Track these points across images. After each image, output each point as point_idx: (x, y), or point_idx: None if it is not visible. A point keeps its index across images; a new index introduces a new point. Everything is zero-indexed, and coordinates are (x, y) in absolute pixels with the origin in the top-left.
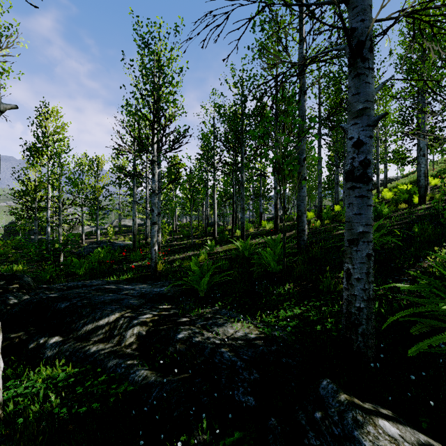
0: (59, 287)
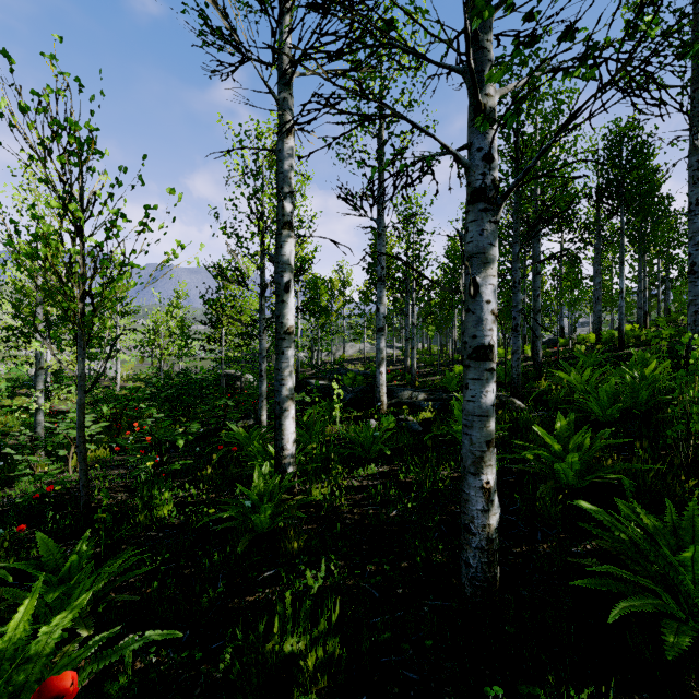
0: None
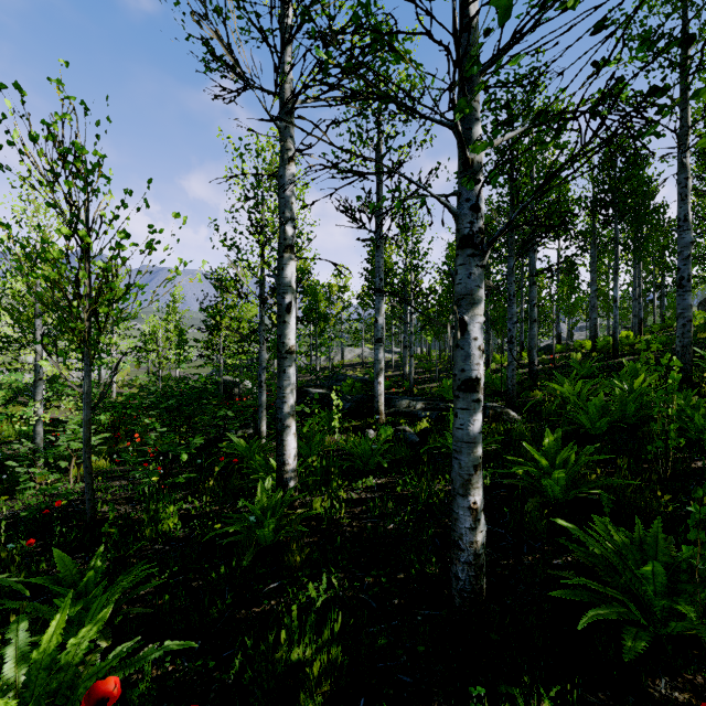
0: None
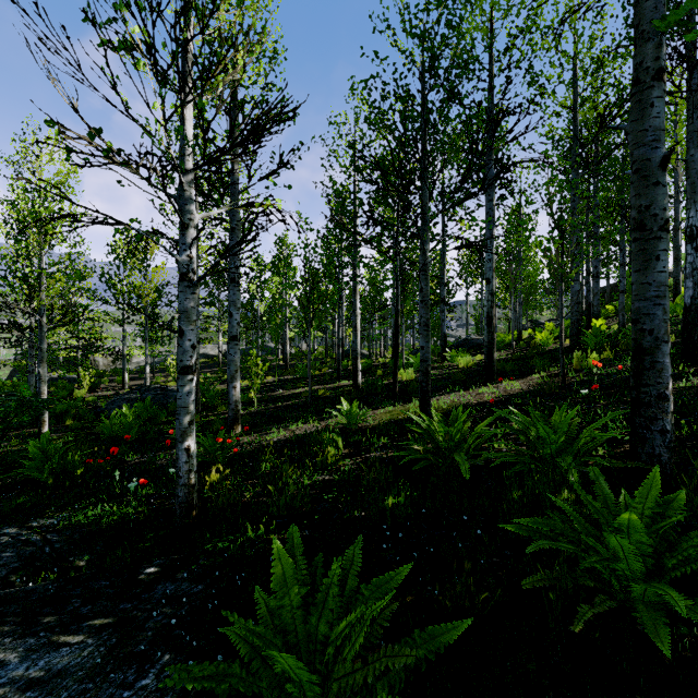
0: None
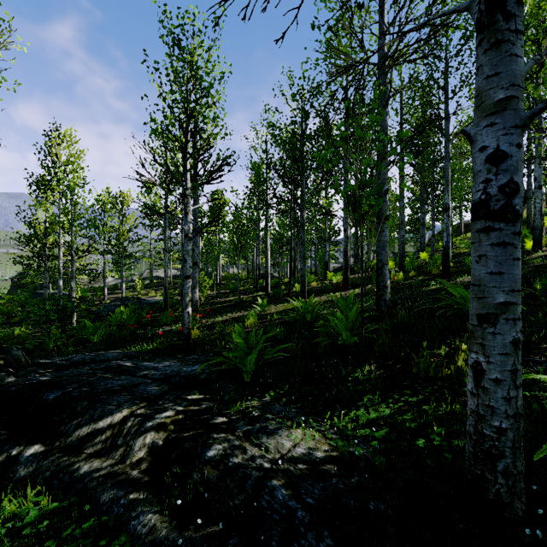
0: (60, 363)
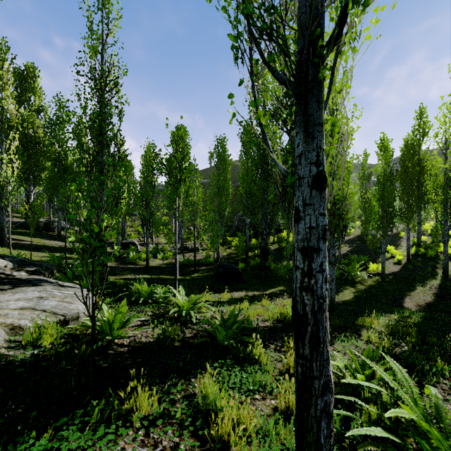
0: None
